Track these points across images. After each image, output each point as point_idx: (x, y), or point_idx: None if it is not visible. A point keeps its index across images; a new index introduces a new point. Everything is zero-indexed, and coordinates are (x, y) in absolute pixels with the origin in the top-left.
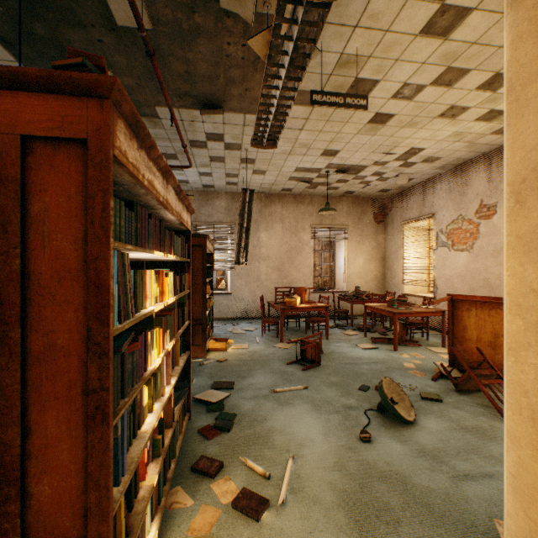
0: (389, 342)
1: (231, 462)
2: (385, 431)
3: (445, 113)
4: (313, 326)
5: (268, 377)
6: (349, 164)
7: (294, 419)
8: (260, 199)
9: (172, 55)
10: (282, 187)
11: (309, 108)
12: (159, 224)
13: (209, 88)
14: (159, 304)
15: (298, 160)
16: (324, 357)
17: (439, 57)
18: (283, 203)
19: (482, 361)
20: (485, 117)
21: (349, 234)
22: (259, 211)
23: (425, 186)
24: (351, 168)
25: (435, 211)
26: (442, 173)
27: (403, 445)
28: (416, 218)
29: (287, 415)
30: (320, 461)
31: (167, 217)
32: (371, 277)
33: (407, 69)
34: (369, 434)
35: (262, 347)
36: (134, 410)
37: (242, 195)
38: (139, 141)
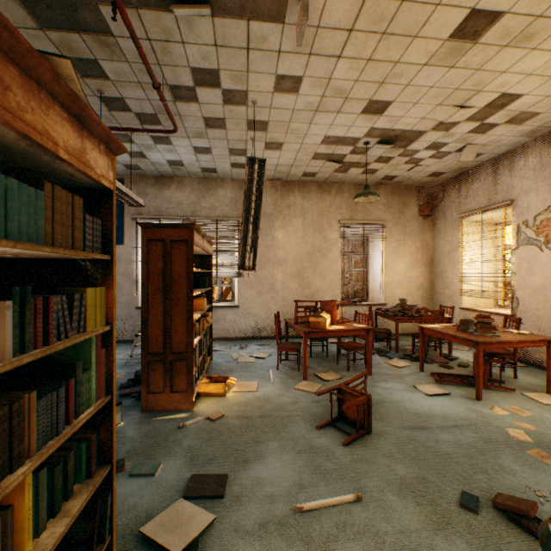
0: (463, 383)
1: None
2: None
3: None
4: (349, 355)
5: (287, 461)
6: (399, 129)
7: None
8: (275, 188)
9: None
10: (304, 171)
11: None
12: None
13: None
14: None
15: (328, 122)
16: (372, 413)
17: None
18: (304, 192)
19: None
20: None
21: (387, 232)
22: (274, 203)
23: (498, 163)
24: (401, 137)
25: (514, 196)
26: (528, 143)
27: None
28: (483, 208)
29: None
30: None
31: None
32: (415, 286)
33: None
34: None
35: (277, 389)
36: None
37: (248, 168)
38: None
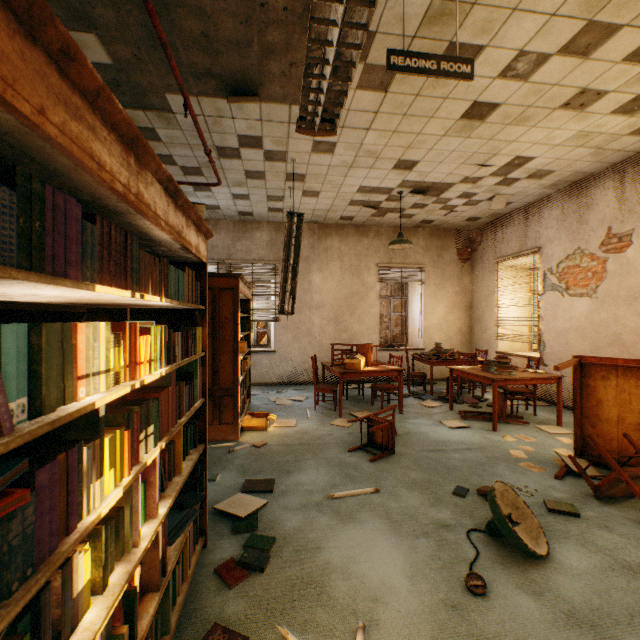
0: (485, 418)
1: (262, 637)
2: (504, 573)
3: (571, 102)
4: (382, 396)
5: (323, 471)
6: (429, 181)
7: (362, 547)
8: (312, 231)
9: (181, 3)
10: (341, 215)
11: (380, 94)
12: (123, 238)
13: (239, 63)
14: (119, 387)
15: (363, 175)
16: (398, 441)
17: (578, 3)
18: (342, 235)
19: (636, 456)
20: (626, 107)
21: (426, 276)
22: (311, 246)
23: (528, 211)
24: (432, 187)
25: (541, 244)
26: (552, 194)
27: (539, 603)
28: (515, 254)
29: (352, 540)
30: (408, 635)
31: (155, 234)
32: (454, 331)
33: (527, 26)
34: (482, 580)
35: (315, 425)
36: (39, 622)
37: (288, 221)
38: (14, 16)
